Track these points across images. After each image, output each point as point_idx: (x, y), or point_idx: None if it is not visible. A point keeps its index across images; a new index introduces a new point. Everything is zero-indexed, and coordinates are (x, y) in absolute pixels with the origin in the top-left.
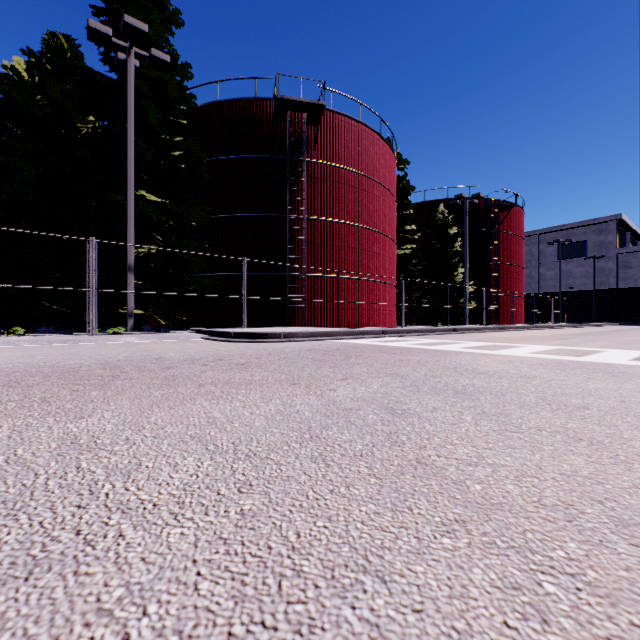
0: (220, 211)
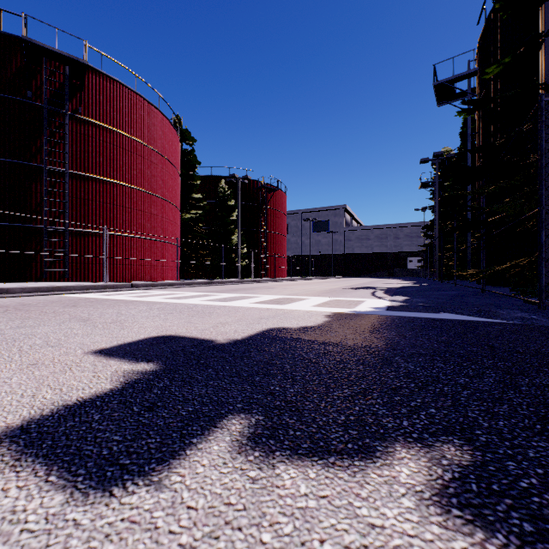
0: None
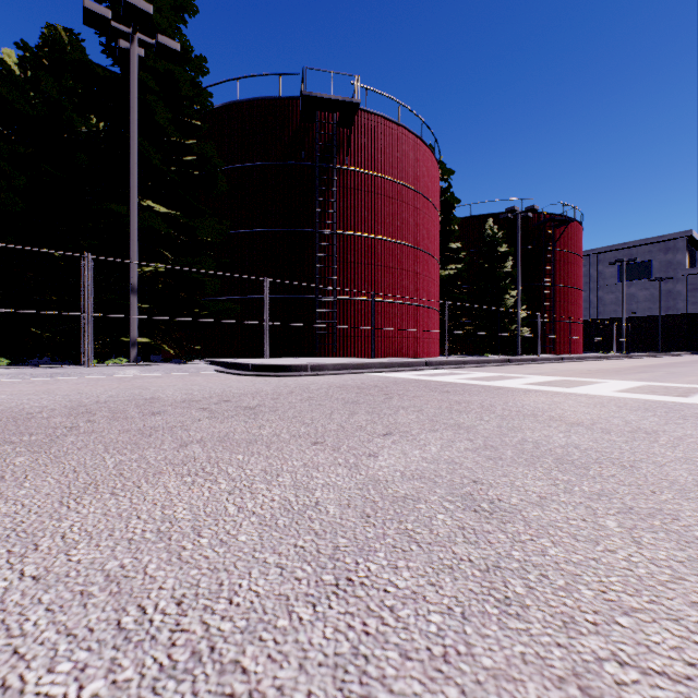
0: (240, 226)
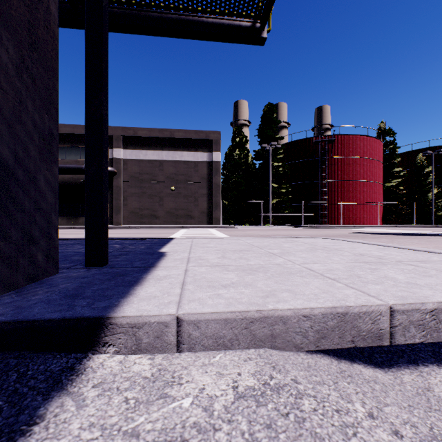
0: (292, 182)
